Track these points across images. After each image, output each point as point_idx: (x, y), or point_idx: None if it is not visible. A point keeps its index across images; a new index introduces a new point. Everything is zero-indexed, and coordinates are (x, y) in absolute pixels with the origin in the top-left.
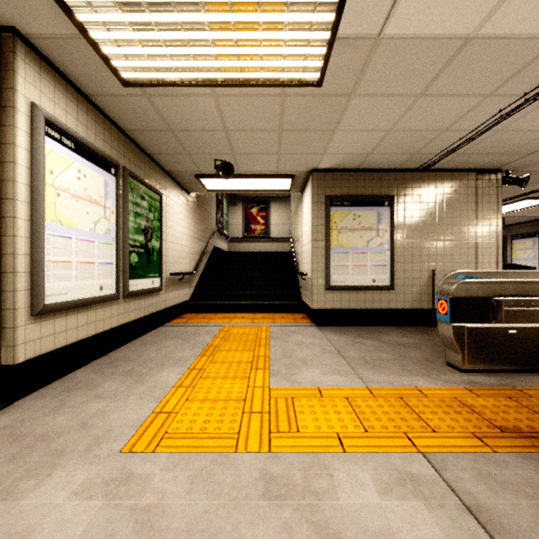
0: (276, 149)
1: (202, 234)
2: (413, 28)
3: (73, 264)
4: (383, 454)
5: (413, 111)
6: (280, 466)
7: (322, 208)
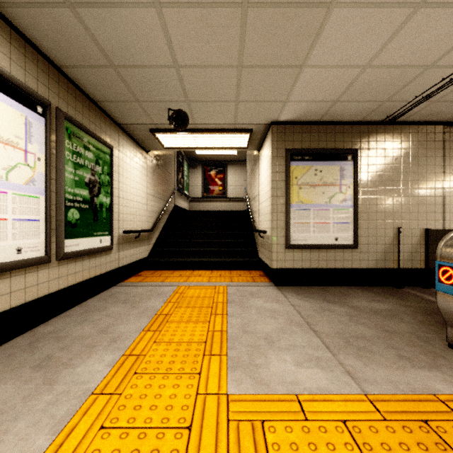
0: (234, 94)
1: (162, 193)
2: None
3: None
4: None
5: (403, 34)
6: None
7: (282, 162)
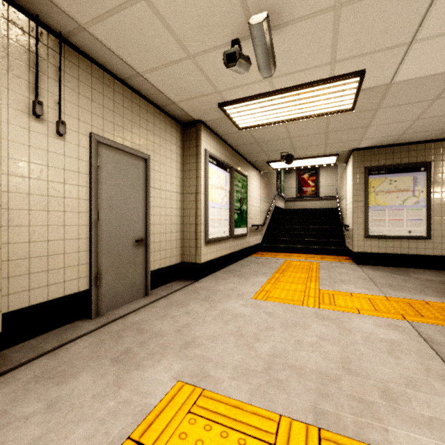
0: (324, 142)
1: (268, 198)
2: (415, 75)
3: (215, 220)
4: (382, 318)
5: (434, 107)
6: (324, 312)
7: (361, 177)
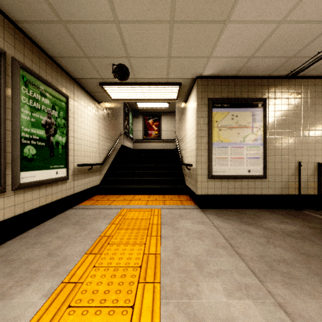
0: (167, 50)
1: (111, 135)
2: None
3: None
4: None
5: None
6: None
7: (205, 109)
